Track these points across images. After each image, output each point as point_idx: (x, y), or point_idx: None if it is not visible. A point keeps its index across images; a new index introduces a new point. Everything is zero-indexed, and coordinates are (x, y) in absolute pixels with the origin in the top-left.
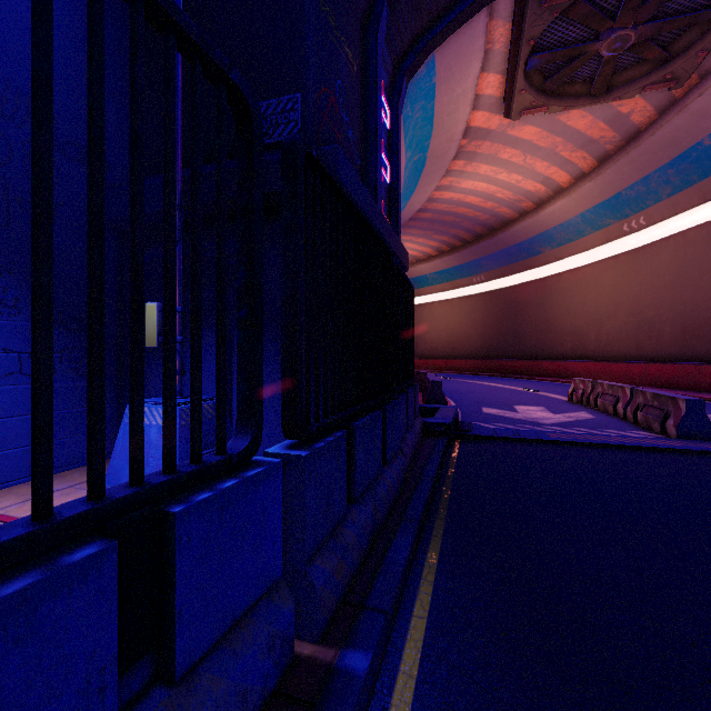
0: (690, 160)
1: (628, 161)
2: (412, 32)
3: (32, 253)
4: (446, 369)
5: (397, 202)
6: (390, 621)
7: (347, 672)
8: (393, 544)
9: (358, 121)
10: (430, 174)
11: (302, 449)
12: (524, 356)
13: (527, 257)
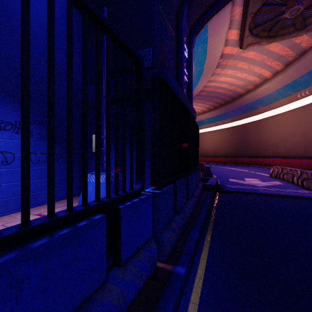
0: None
1: (300, 65)
2: (197, 15)
3: (83, 121)
4: (212, 162)
5: (191, 89)
6: (192, 258)
7: (176, 273)
8: (192, 231)
9: (174, 56)
10: (205, 75)
11: (158, 190)
12: (249, 156)
13: (250, 110)
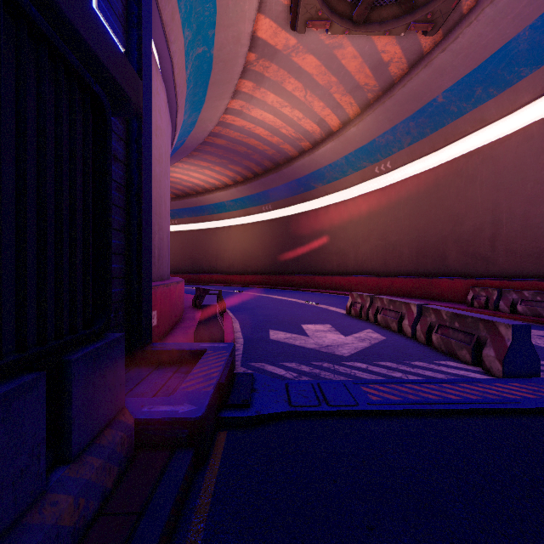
0: (426, 115)
1: (383, 110)
2: None
3: None
4: (240, 283)
5: (139, 22)
6: None
7: None
8: None
9: None
10: (219, 85)
11: None
12: (302, 272)
13: (304, 191)
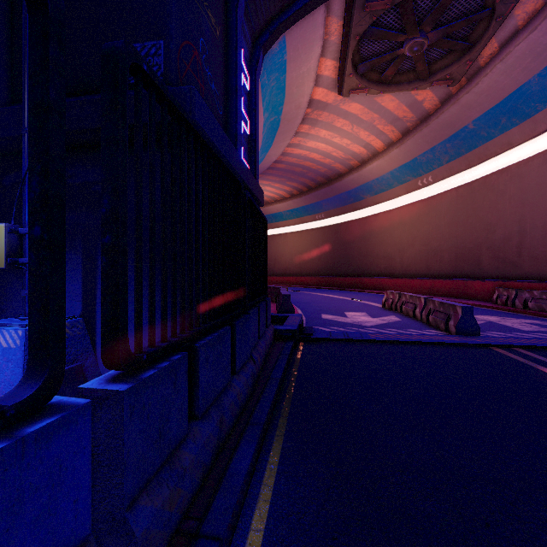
0: (460, 138)
1: (421, 136)
2: (267, 14)
3: None
4: (296, 284)
5: (255, 150)
6: (225, 545)
7: None
8: (237, 453)
9: (220, 78)
10: (283, 133)
11: (125, 381)
12: (352, 274)
13: (354, 201)
